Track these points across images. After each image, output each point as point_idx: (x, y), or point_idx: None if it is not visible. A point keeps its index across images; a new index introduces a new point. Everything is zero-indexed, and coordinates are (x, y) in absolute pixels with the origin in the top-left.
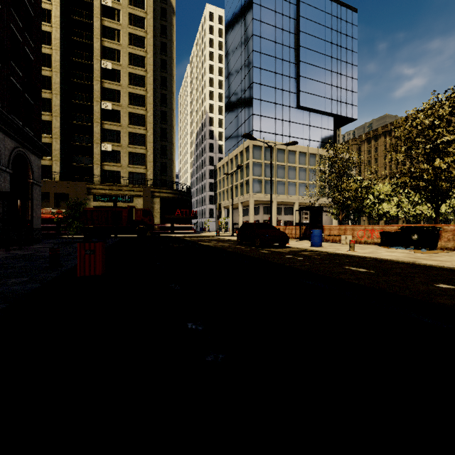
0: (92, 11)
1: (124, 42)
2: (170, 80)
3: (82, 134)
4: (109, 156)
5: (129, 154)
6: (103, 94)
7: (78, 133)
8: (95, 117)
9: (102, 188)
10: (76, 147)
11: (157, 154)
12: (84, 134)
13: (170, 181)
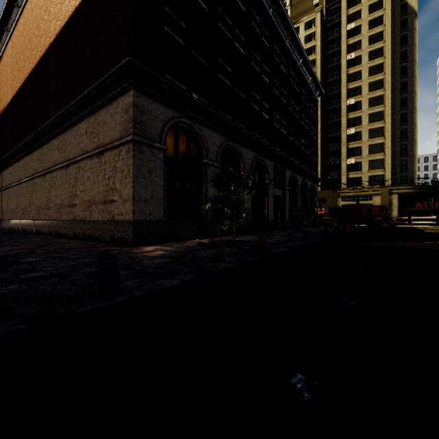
0: (339, 67)
1: (364, 77)
2: (412, 82)
3: (333, 155)
4: (352, 167)
5: (368, 162)
6: (348, 123)
7: (330, 155)
8: (342, 142)
9: (347, 191)
10: (329, 165)
11: (396, 154)
12: (334, 155)
13: (411, 176)
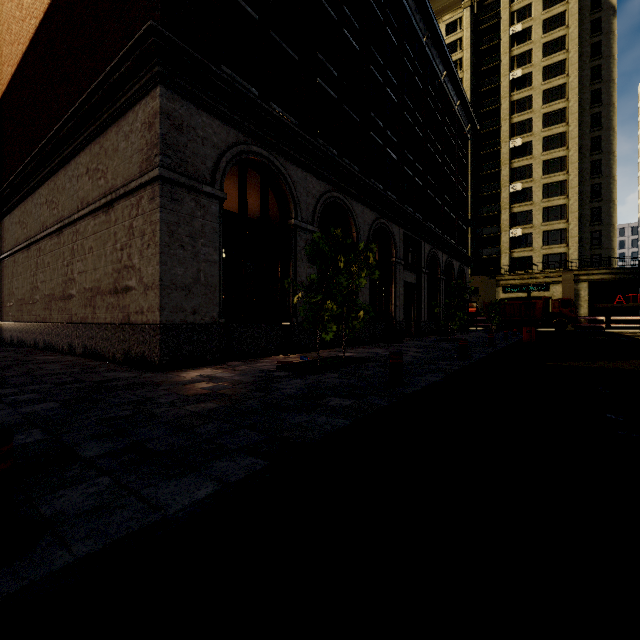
0: (498, 92)
1: (536, 106)
2: (608, 112)
3: (489, 223)
4: (518, 242)
5: (542, 234)
6: (511, 176)
7: (484, 223)
8: (503, 204)
9: (511, 278)
10: (483, 239)
11: (584, 222)
12: (490, 223)
13: (607, 255)
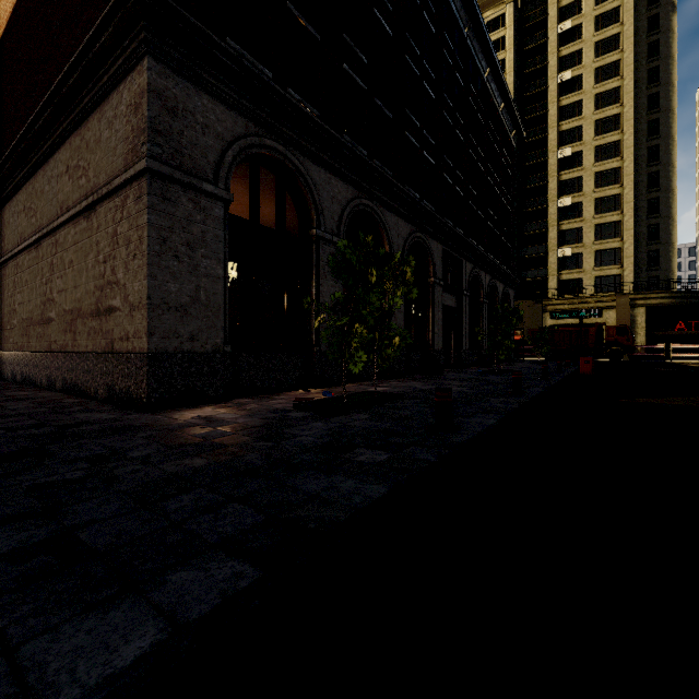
0: (545, 96)
1: (587, 111)
2: (667, 119)
3: (534, 242)
4: (568, 262)
5: (594, 254)
6: (560, 189)
7: (529, 242)
8: (550, 221)
9: (559, 303)
10: (528, 260)
11: (640, 241)
12: (536, 242)
13: (665, 277)
